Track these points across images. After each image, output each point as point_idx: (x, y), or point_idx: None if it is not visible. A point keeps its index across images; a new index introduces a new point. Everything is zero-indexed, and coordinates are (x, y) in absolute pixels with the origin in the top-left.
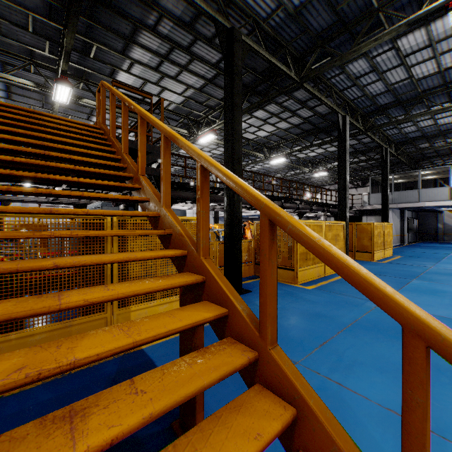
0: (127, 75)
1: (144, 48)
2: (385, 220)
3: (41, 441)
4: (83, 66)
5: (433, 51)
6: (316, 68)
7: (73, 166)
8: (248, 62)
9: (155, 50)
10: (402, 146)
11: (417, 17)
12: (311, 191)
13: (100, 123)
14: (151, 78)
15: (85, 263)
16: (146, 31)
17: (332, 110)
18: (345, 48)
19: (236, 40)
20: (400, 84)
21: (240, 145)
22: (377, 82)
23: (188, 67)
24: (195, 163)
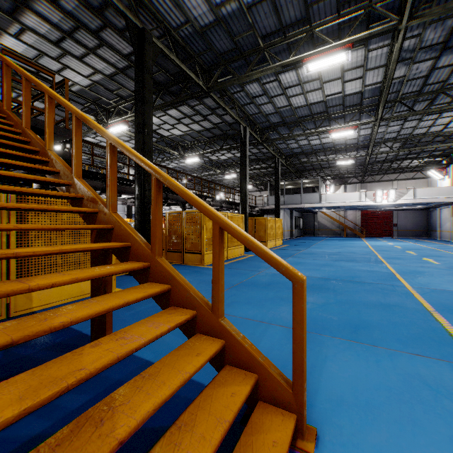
0: (16, 40)
1: (41, 17)
2: (278, 217)
3: (3, 285)
4: None
5: (302, 89)
6: (221, 82)
7: None
8: (161, 62)
9: (56, 24)
10: (290, 159)
11: (287, 62)
12: (222, 190)
13: None
14: (49, 52)
15: (8, 205)
16: (44, 1)
17: (236, 120)
18: (242, 71)
19: (147, 41)
20: (284, 109)
21: (151, 138)
22: (268, 104)
23: (97, 51)
24: (105, 154)
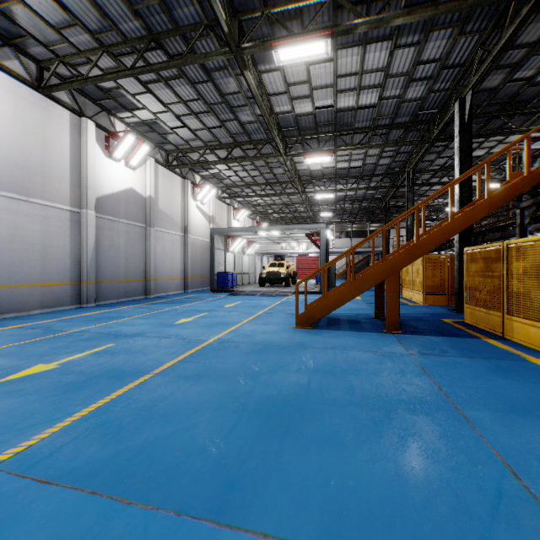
0: None
1: None
2: None
3: None
4: None
5: None
6: None
7: None
8: None
9: None
10: None
11: None
12: None
13: None
14: None
15: None
16: None
17: None
18: None
19: None
20: None
21: None
22: None
23: None
24: None
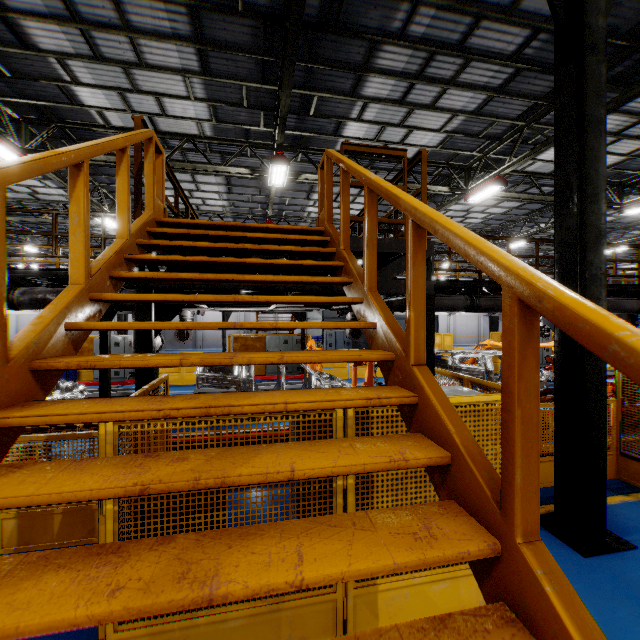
0: (357, 124)
1: (384, 74)
2: None
3: None
4: (302, 131)
5: None
6: None
7: (278, 357)
8: None
9: (401, 70)
10: None
11: None
12: None
13: (324, 223)
14: (392, 119)
15: None
16: (388, 44)
17: None
18: None
19: None
20: None
21: (600, 208)
22: None
23: (458, 79)
24: None
